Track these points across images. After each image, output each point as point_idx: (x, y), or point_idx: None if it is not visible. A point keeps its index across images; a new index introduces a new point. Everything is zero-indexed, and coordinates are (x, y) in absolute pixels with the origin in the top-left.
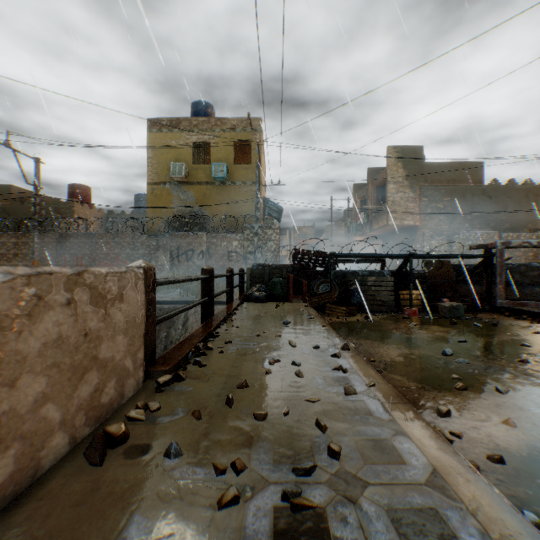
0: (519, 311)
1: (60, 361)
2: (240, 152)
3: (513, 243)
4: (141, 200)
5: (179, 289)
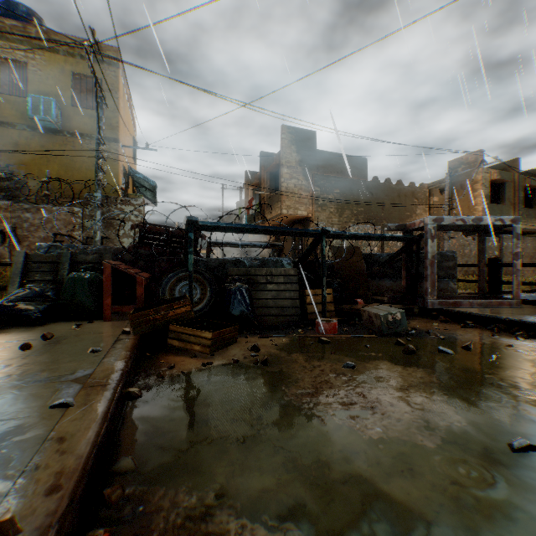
0: (459, 315)
1: None
2: (92, 99)
3: (447, 220)
4: None
5: None
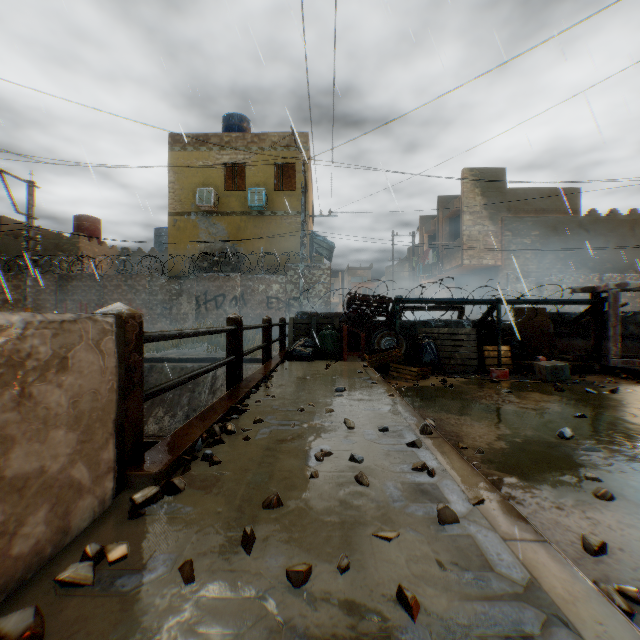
0: (639, 373)
1: None
2: (283, 176)
3: (631, 285)
4: (162, 235)
5: (206, 344)
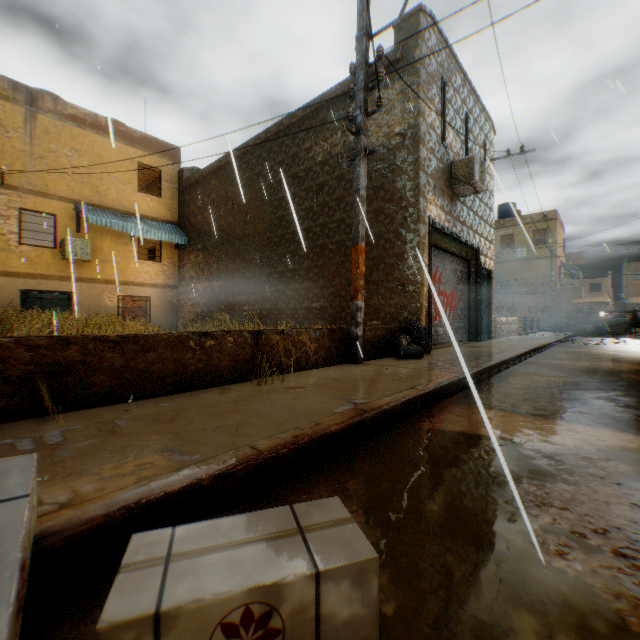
0: None
1: (514, 326)
2: (538, 230)
3: None
4: None
5: None
